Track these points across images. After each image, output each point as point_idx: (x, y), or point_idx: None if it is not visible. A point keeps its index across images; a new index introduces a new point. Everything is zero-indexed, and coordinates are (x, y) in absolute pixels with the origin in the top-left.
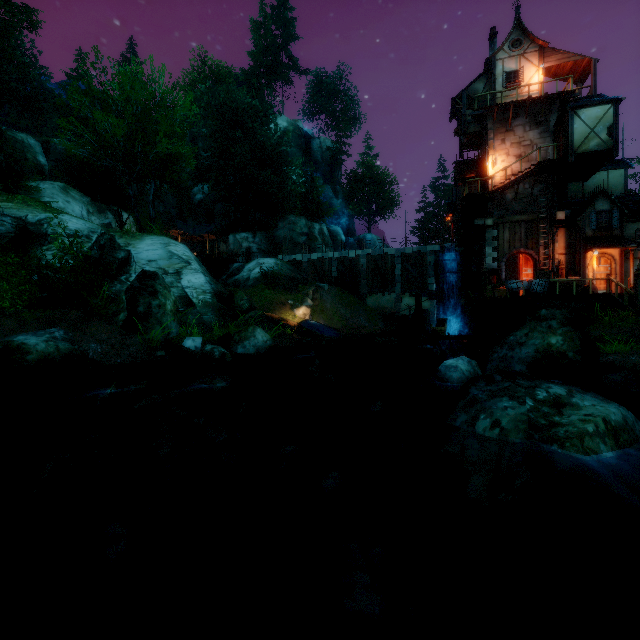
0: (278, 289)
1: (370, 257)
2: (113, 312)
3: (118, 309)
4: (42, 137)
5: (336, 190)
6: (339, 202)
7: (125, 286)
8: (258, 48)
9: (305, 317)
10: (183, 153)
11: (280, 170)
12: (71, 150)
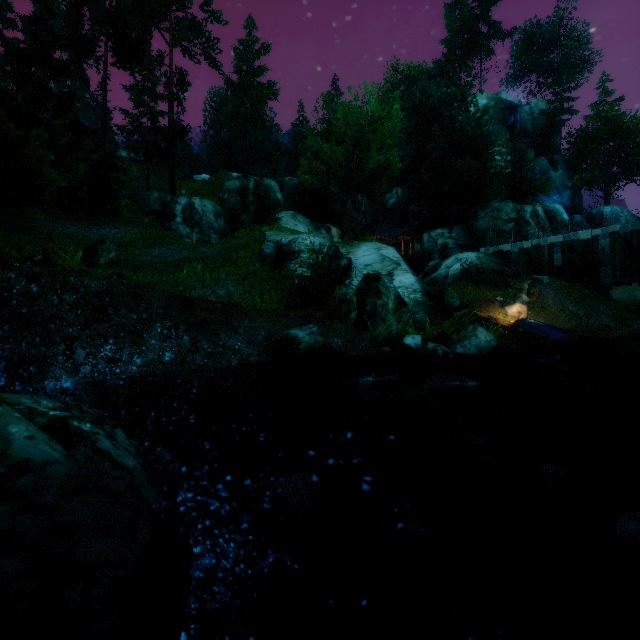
0: (483, 285)
1: (616, 236)
2: (345, 311)
3: (349, 309)
4: (278, 179)
5: (553, 160)
6: (558, 174)
7: (349, 289)
8: (452, 31)
9: (519, 316)
10: (390, 161)
11: (480, 154)
12: (308, 182)
